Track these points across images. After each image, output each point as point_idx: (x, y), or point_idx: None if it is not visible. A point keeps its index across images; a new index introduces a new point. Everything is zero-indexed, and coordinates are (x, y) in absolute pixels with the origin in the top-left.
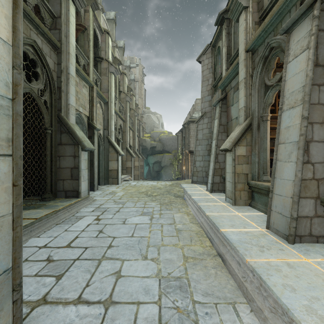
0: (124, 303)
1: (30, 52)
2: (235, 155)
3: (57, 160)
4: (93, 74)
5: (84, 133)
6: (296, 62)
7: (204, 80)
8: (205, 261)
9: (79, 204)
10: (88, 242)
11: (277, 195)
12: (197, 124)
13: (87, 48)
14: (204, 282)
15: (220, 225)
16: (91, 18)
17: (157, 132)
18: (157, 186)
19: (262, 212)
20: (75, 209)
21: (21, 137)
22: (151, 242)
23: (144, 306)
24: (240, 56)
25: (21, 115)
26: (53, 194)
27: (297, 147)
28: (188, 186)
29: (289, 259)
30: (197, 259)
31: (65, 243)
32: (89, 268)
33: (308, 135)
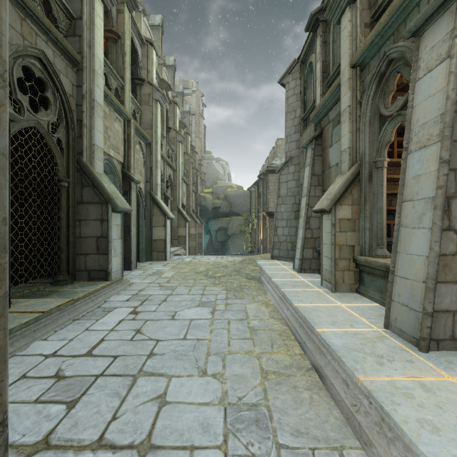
0: (169, 448)
1: (36, 68)
2: (335, 218)
3: (76, 226)
4: (130, 102)
5: (116, 187)
6: (430, 79)
7: (289, 111)
8: (294, 379)
9: (109, 289)
10: (119, 347)
11: (401, 277)
12: (279, 174)
13: (121, 64)
14: (293, 413)
15: (315, 322)
16: (127, 22)
17: (222, 186)
18: (221, 263)
19: (376, 302)
20: (102, 297)
21: (5, 189)
22: (213, 347)
23: (201, 452)
24: (342, 75)
25: (5, 154)
26: (70, 275)
27: (433, 205)
28: (266, 263)
29: (423, 377)
30: (281, 376)
31: (84, 350)
32: (119, 390)
33: (449, 188)
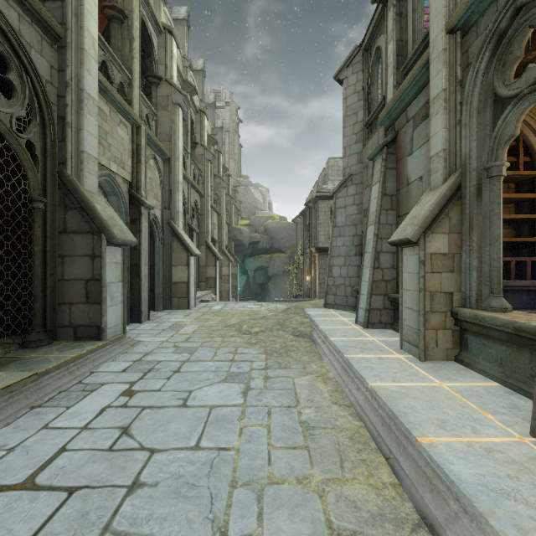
0: None
1: None
2: (425, 252)
3: (58, 264)
4: (140, 103)
5: (121, 213)
6: None
7: (348, 115)
8: None
9: (100, 354)
10: (85, 467)
11: None
12: (334, 198)
13: (129, 53)
14: None
15: (411, 422)
16: None
17: (261, 217)
18: (260, 313)
19: (493, 379)
20: (89, 366)
21: None
22: (242, 468)
23: None
24: (433, 47)
25: None
26: (48, 332)
27: None
28: (318, 314)
29: None
30: None
31: (23, 473)
32: None
33: None
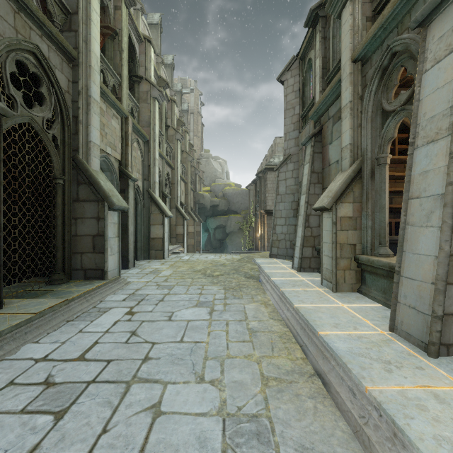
0: None
1: (30, 63)
2: (336, 216)
3: (72, 224)
4: (127, 100)
5: (114, 185)
6: (438, 70)
7: (288, 108)
8: (297, 386)
9: (105, 289)
10: (113, 351)
11: (408, 278)
12: (277, 172)
13: (119, 61)
14: (296, 425)
15: (317, 324)
16: (125, 19)
17: (220, 184)
18: (220, 261)
19: (379, 302)
20: (98, 297)
21: None
22: (211, 351)
23: None
24: (343, 70)
25: None
26: (66, 274)
27: (443, 203)
28: (264, 262)
29: (435, 386)
30: (283, 382)
31: (76, 353)
32: (111, 398)
33: None
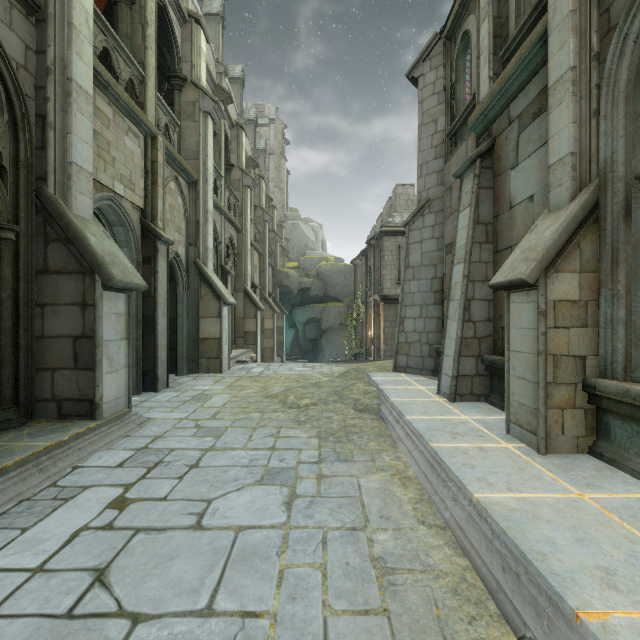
0: None
1: None
2: (546, 299)
3: (36, 316)
4: (156, 108)
5: (130, 249)
6: None
7: (425, 123)
8: None
9: (91, 439)
10: None
11: None
12: (407, 230)
13: (141, 42)
14: None
15: (558, 574)
16: None
17: (313, 258)
18: (311, 377)
19: None
20: (72, 457)
21: None
22: None
23: None
24: (553, 10)
25: None
26: (21, 409)
27: None
28: (386, 380)
29: None
30: None
31: None
32: None
33: None
